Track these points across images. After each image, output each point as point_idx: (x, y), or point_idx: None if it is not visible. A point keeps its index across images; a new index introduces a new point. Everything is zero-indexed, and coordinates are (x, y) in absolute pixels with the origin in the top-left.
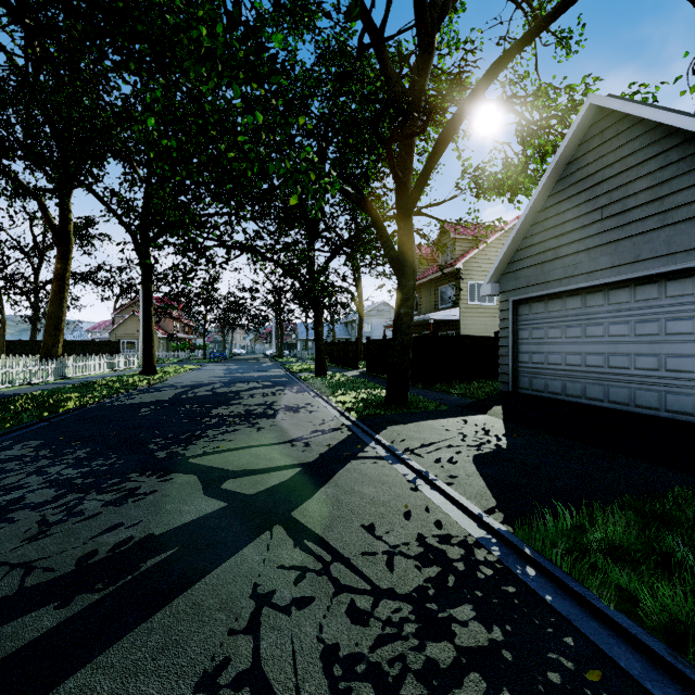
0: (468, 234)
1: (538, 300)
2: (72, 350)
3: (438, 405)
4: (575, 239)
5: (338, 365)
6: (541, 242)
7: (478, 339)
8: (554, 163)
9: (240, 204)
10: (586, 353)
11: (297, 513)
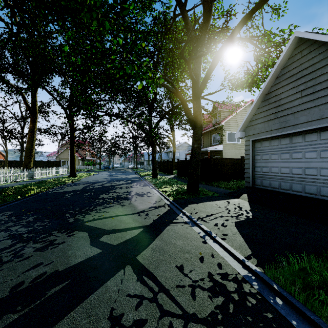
0: (227, 108)
1: (265, 140)
2: (38, 165)
3: (213, 193)
4: (286, 108)
5: (163, 172)
6: (267, 110)
7: (232, 160)
8: (275, 69)
9: (116, 95)
10: (292, 167)
11: (139, 257)
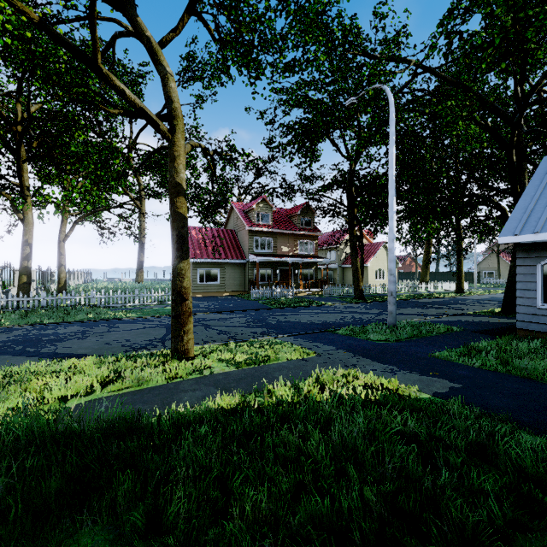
0: None
1: None
2: (450, 277)
3: None
4: None
5: None
6: None
7: None
8: None
9: None
10: None
11: (383, 315)
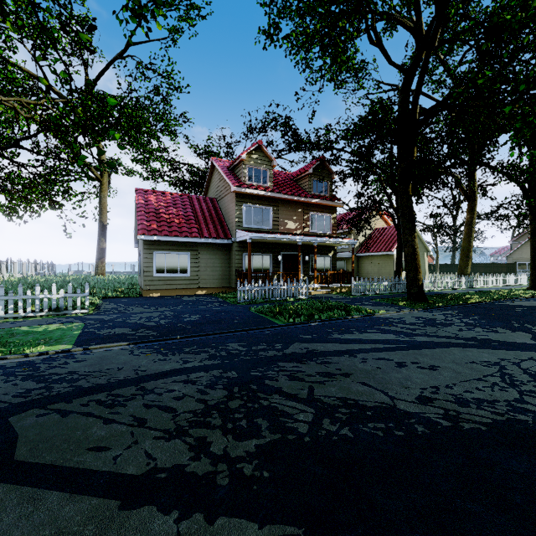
0: None
1: None
2: (477, 270)
3: None
4: None
5: None
6: None
7: None
8: None
9: None
10: None
11: None
